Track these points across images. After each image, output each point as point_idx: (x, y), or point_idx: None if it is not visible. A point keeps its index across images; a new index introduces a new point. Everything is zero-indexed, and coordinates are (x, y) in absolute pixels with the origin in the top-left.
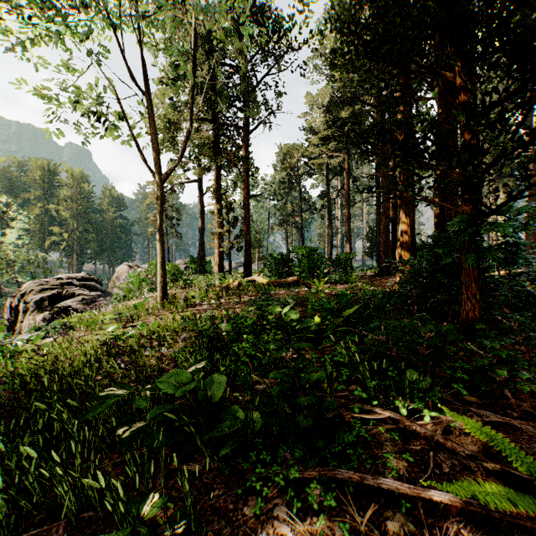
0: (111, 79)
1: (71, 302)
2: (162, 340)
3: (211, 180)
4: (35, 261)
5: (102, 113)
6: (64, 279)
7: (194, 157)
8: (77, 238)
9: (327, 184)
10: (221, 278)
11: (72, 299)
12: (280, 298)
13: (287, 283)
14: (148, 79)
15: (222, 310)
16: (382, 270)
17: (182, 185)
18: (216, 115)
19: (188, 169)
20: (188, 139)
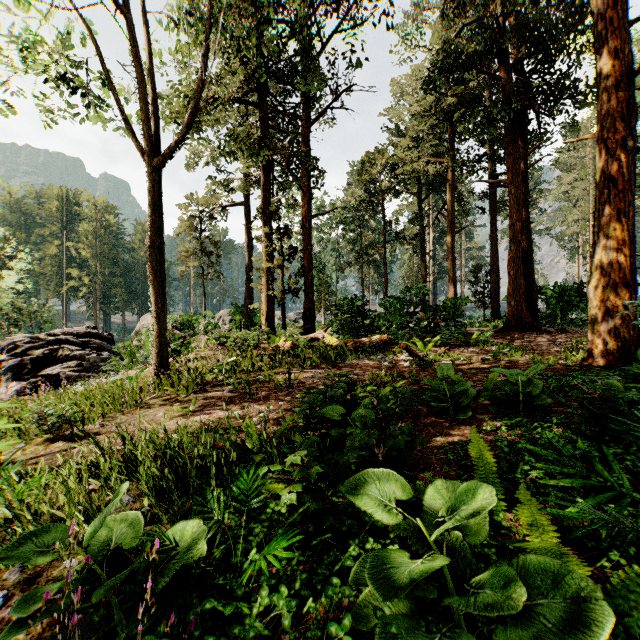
0: (91, 22)
1: (61, 369)
2: (57, 519)
3: (258, 197)
4: (35, 311)
5: (77, 76)
6: (59, 335)
7: (227, 153)
8: (100, 283)
9: (420, 205)
10: (269, 335)
11: (63, 364)
12: (364, 376)
13: (371, 345)
14: (144, 12)
15: (252, 402)
16: (510, 323)
17: (224, 210)
18: (262, 96)
19: (232, 189)
20: (198, 93)
